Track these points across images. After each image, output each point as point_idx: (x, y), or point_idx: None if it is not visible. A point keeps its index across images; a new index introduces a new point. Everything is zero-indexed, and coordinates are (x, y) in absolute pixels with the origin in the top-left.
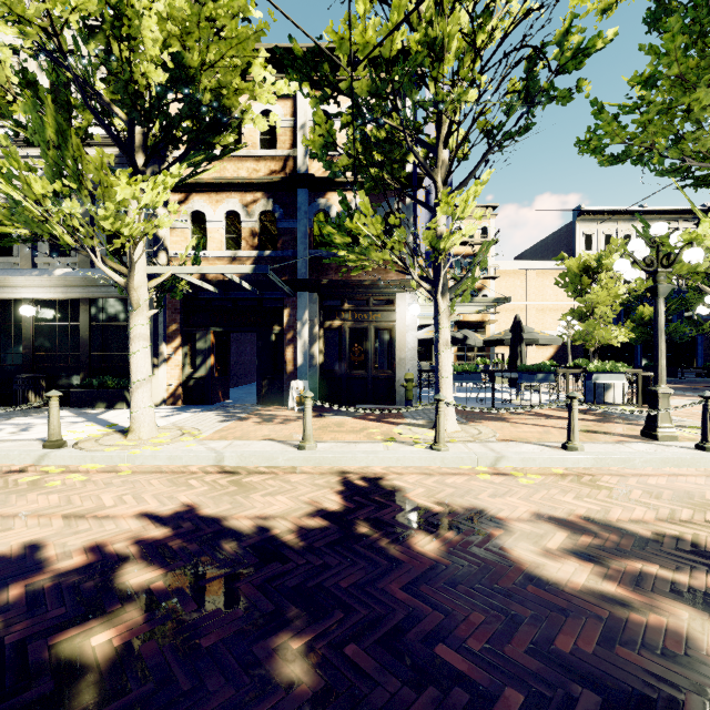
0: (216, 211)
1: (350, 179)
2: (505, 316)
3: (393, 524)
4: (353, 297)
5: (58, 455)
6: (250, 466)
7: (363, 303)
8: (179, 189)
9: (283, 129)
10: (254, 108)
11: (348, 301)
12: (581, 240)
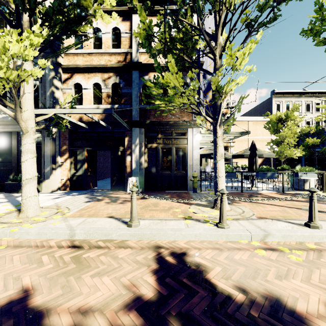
0: (88, 83)
1: (161, 65)
2: (237, 144)
3: (204, 324)
4: (163, 131)
5: None
6: (92, 240)
7: (168, 135)
8: (67, 71)
9: (125, 37)
10: (109, 26)
11: (161, 133)
12: (274, 106)
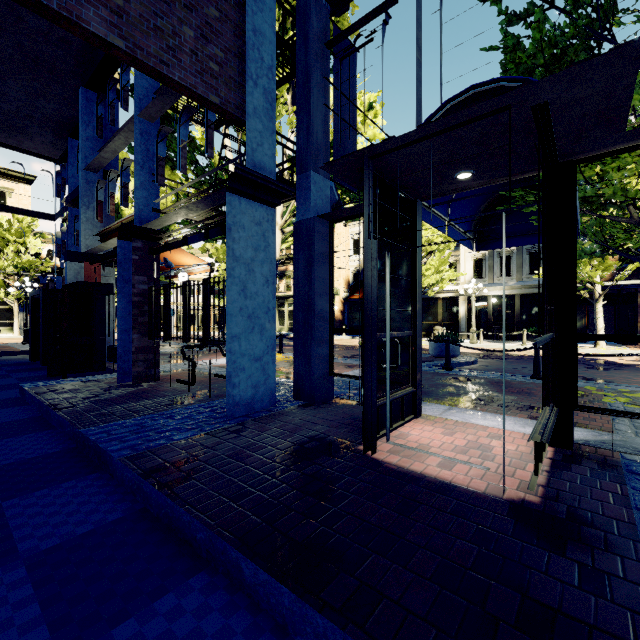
0: None
1: None
2: None
3: None
4: None
5: (583, 349)
6: None
7: None
8: None
9: None
10: None
11: None
12: None
